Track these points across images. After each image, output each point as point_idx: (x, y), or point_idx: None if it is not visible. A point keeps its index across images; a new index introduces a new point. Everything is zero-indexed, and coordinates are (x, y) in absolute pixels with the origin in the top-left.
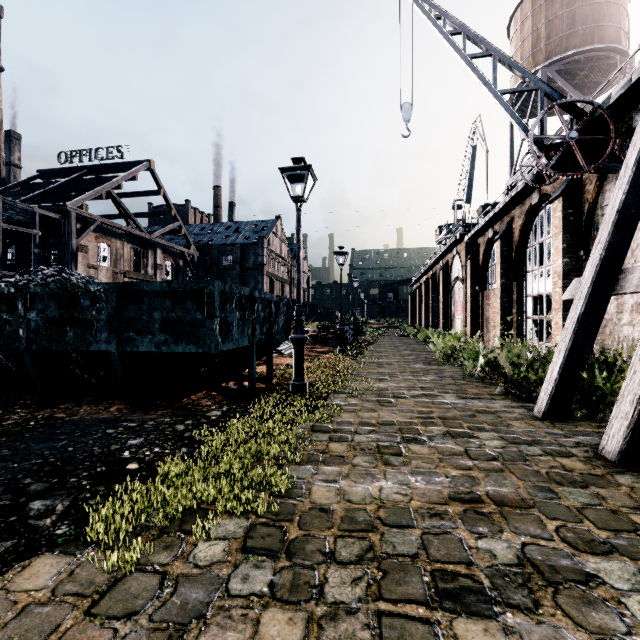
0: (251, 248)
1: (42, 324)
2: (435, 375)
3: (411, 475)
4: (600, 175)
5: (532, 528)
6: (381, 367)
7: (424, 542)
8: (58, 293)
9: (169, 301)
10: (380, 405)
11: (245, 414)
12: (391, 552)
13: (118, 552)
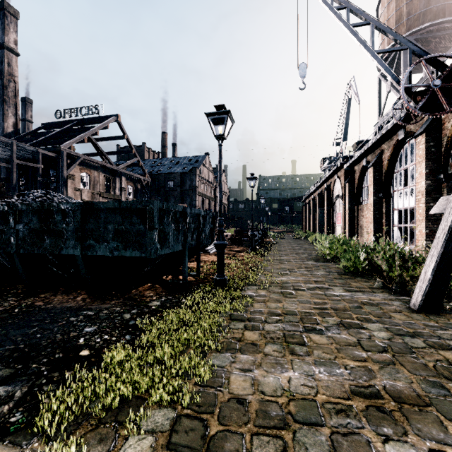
0: (187, 175)
1: (27, 234)
2: (324, 270)
3: (314, 366)
4: None
5: (434, 431)
6: (282, 263)
7: (334, 444)
8: (38, 210)
9: (120, 216)
10: (284, 296)
11: (178, 304)
12: None
13: (58, 444)
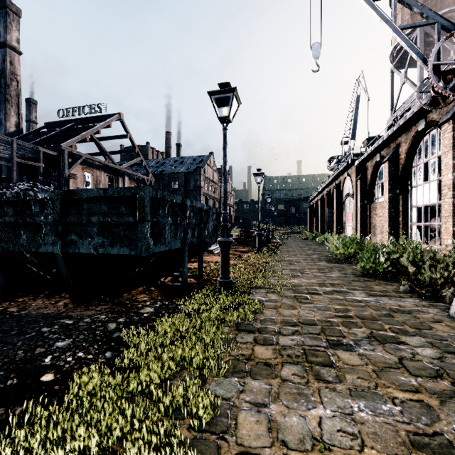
0: (192, 175)
1: (1, 228)
2: (339, 272)
3: (351, 398)
4: None
5: None
6: (292, 264)
7: None
8: (14, 201)
9: (105, 207)
10: (298, 301)
11: (175, 311)
12: None
13: None
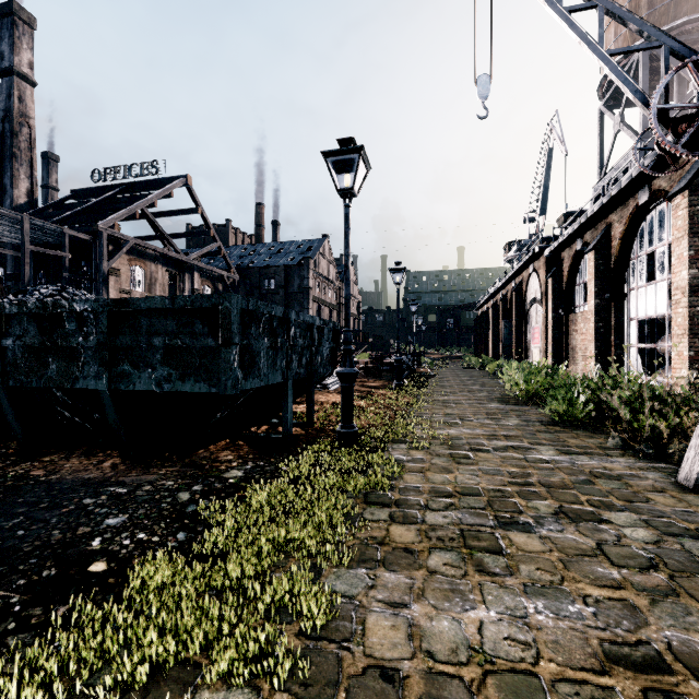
0: (296, 270)
1: (20, 354)
2: (518, 418)
3: (525, 597)
4: None
5: None
6: (448, 407)
7: None
8: (39, 314)
9: (173, 323)
10: (455, 462)
11: (275, 475)
12: None
13: None
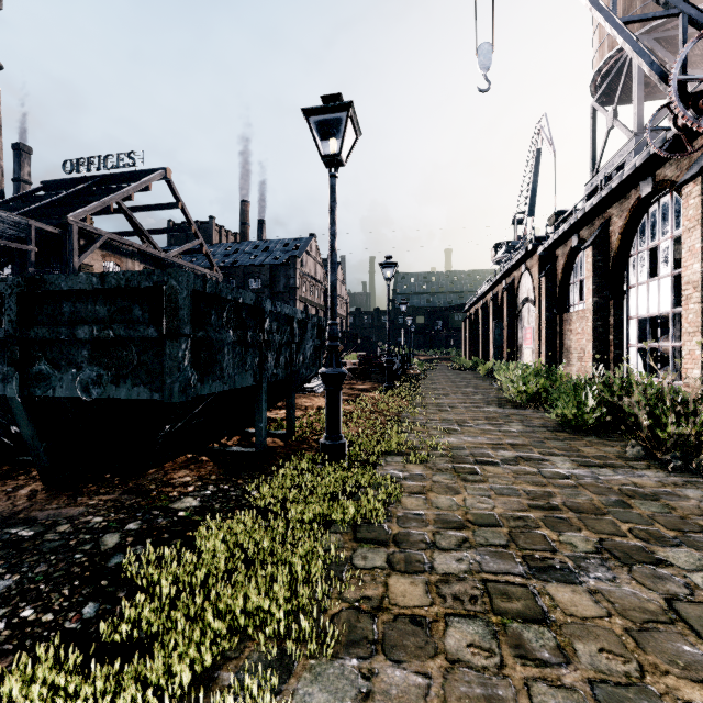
0: (282, 269)
1: None
2: (521, 423)
3: None
4: None
5: None
6: (443, 411)
7: None
8: None
9: (104, 309)
10: (460, 479)
11: (241, 503)
12: None
13: None
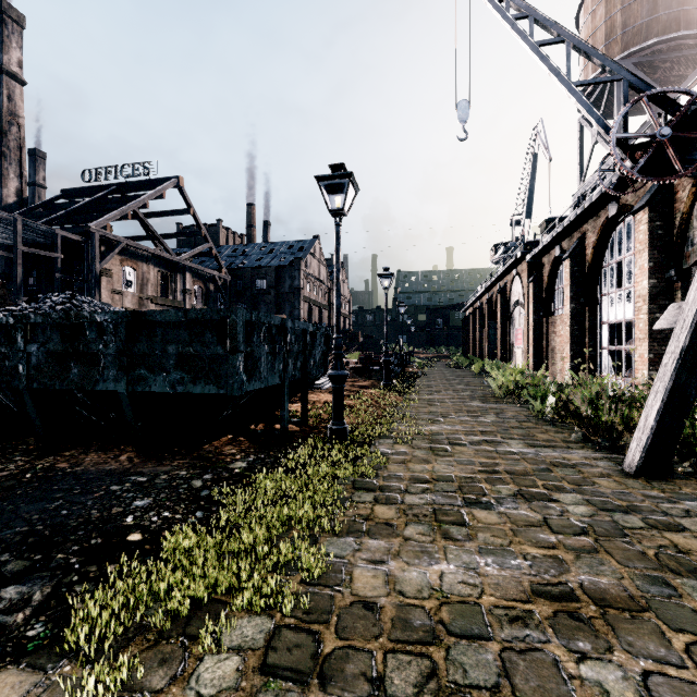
0: (287, 271)
1: (44, 359)
2: (496, 416)
3: (479, 555)
4: (696, 180)
5: (652, 645)
6: (432, 405)
7: (505, 665)
8: (61, 324)
9: (186, 333)
10: (434, 454)
11: (275, 466)
12: (461, 681)
13: (100, 668)
